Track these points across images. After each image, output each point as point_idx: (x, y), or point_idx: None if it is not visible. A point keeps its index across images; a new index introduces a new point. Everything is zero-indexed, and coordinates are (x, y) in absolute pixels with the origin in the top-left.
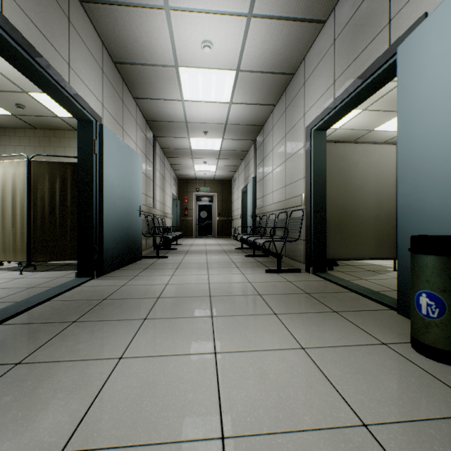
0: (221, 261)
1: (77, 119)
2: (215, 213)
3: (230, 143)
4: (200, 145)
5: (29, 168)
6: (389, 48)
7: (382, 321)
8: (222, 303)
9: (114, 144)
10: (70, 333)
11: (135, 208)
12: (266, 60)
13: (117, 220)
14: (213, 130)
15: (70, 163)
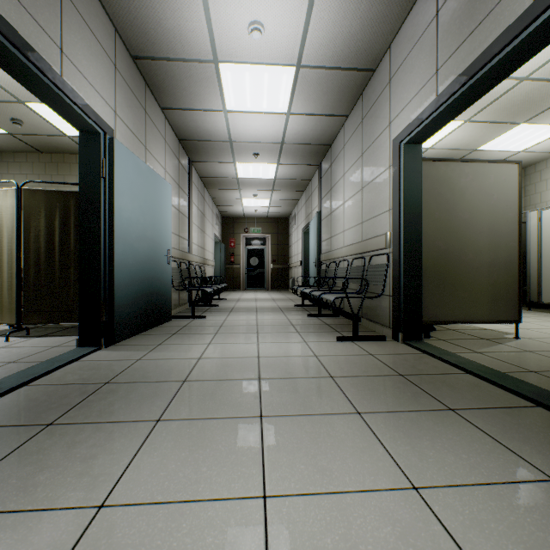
0: (276, 322)
1: (78, 130)
2: (268, 260)
3: (288, 169)
4: (249, 172)
5: (20, 198)
6: (534, 3)
7: (532, 430)
8: (276, 391)
9: (131, 165)
10: (35, 448)
11: (162, 253)
12: (336, 49)
13: (135, 268)
14: (265, 152)
15: (74, 193)
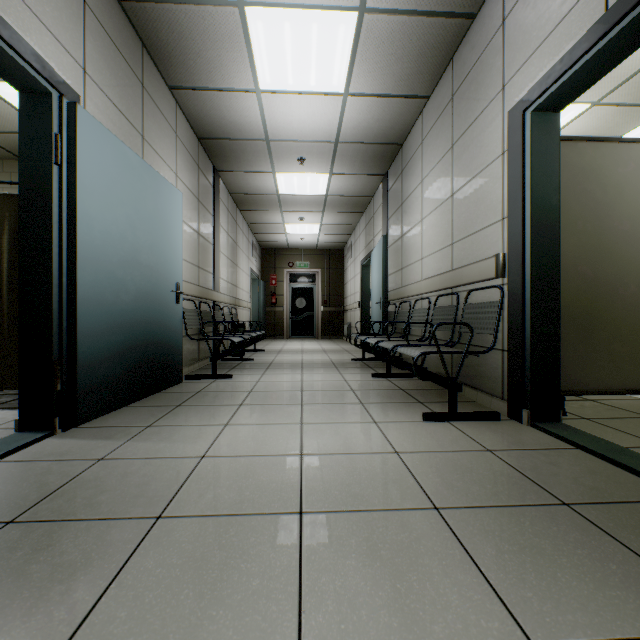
0: (329, 386)
1: (15, 88)
2: (318, 301)
3: (343, 181)
4: (293, 187)
5: None
6: None
7: None
8: (334, 554)
9: (110, 152)
10: None
11: (166, 288)
12: None
13: (118, 308)
14: (314, 156)
15: None
